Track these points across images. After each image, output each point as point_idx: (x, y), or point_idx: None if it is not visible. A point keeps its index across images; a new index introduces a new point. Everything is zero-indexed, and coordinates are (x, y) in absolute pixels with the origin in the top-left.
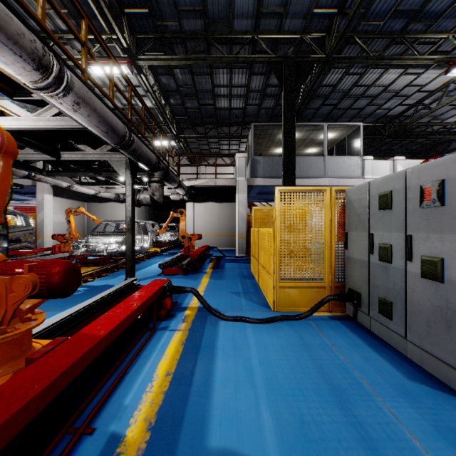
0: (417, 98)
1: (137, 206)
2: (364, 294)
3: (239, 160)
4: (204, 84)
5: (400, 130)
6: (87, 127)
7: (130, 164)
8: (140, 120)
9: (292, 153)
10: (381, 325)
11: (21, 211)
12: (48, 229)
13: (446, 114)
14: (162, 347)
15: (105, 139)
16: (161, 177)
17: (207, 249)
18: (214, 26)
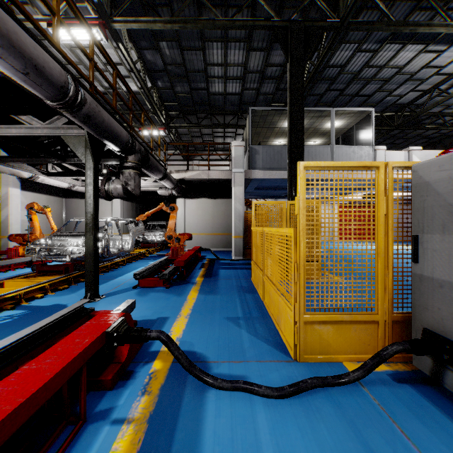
0: (432, 83)
1: (106, 199)
2: None
3: (235, 149)
4: (196, 62)
5: (411, 119)
6: None
7: (89, 141)
8: (125, 107)
9: (300, 137)
10: None
11: None
12: (14, 228)
13: None
14: None
15: (31, 88)
16: (137, 161)
17: (199, 251)
18: None
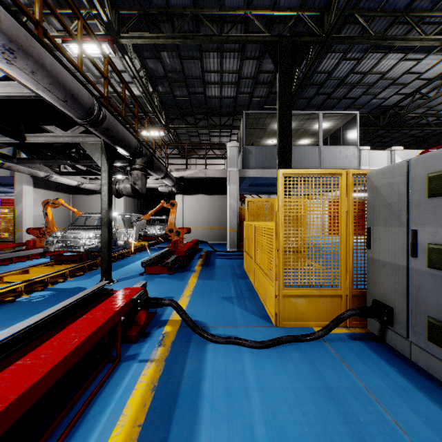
0: (414, 87)
1: (116, 196)
2: (399, 310)
3: (230, 150)
4: (194, 70)
5: (395, 120)
6: (38, 92)
7: (105, 148)
8: (127, 110)
9: (288, 140)
10: (430, 356)
11: (7, 204)
12: (27, 223)
13: (441, 104)
14: (122, 395)
15: (66, 111)
16: (143, 164)
17: (197, 244)
18: (203, 1)
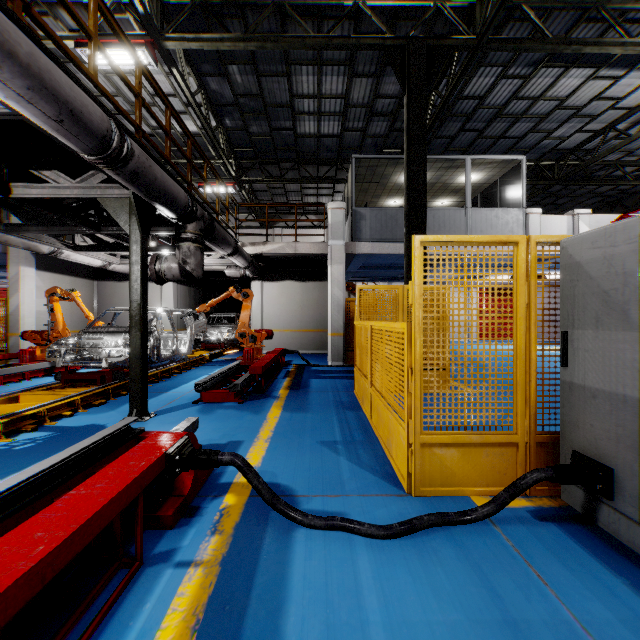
0: (606, 121)
1: (156, 282)
2: (624, 473)
3: (332, 213)
4: (278, 93)
5: (578, 170)
6: (11, 105)
7: (136, 205)
8: (179, 155)
9: (421, 197)
10: None
11: (3, 294)
12: (27, 323)
13: None
14: None
15: (64, 139)
16: (199, 232)
17: (282, 354)
18: None
